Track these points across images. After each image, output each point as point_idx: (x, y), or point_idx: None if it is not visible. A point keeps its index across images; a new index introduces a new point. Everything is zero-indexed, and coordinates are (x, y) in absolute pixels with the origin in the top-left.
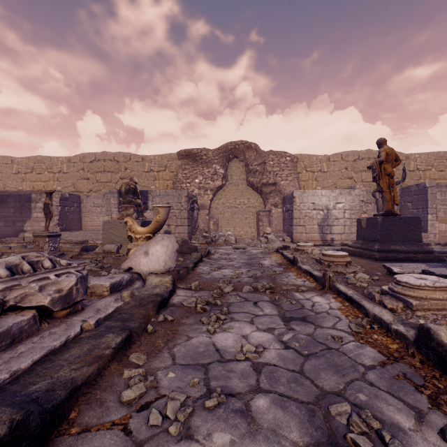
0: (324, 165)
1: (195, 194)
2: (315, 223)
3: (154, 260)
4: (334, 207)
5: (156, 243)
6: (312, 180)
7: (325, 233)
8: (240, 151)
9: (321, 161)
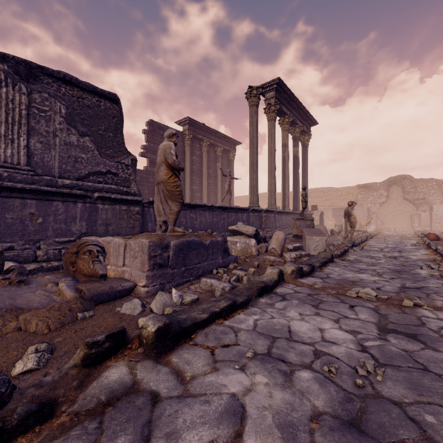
0: None
1: (368, 206)
2: None
3: (371, 229)
4: None
5: (371, 226)
6: None
7: None
8: (398, 180)
9: None
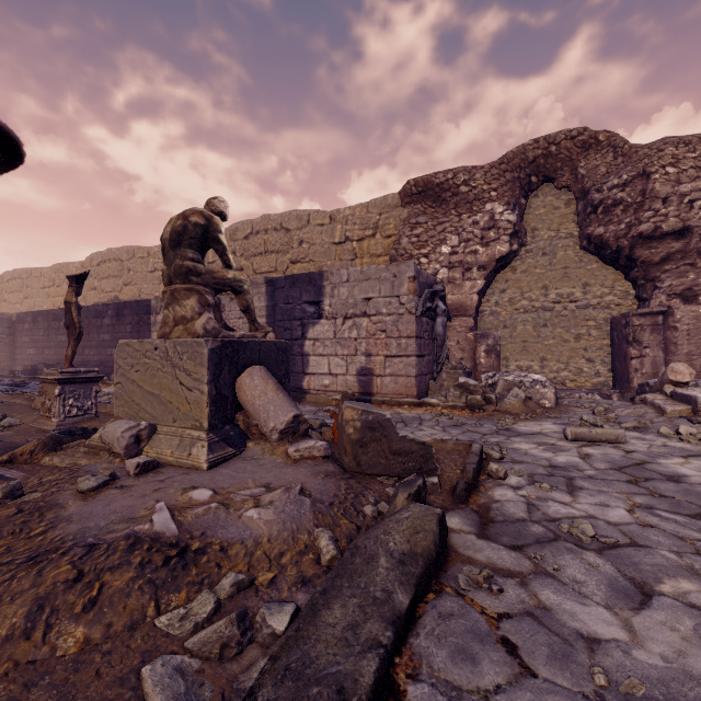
0: None
1: (441, 281)
2: None
3: None
4: None
5: None
6: None
7: None
8: (562, 160)
9: None
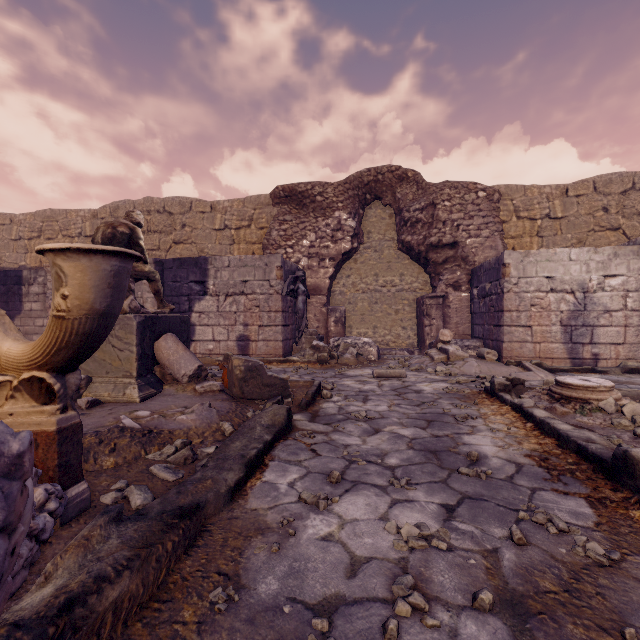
0: (556, 204)
1: (303, 267)
2: (554, 321)
3: None
4: (599, 286)
5: None
6: (531, 235)
7: (577, 343)
8: (386, 186)
9: (550, 197)
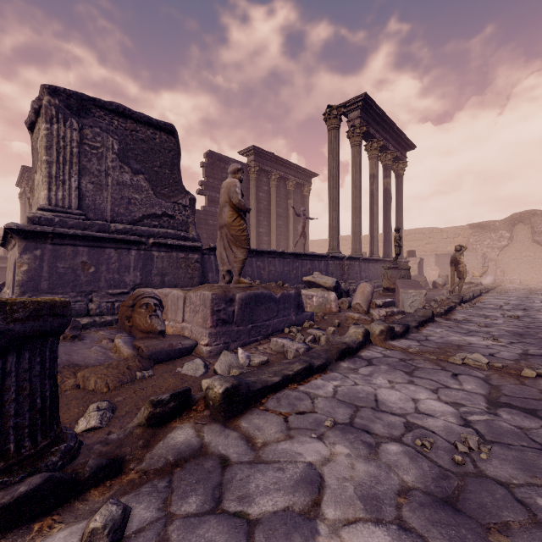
0: None
1: (484, 252)
2: None
3: (488, 281)
4: None
5: (488, 276)
6: None
7: None
8: (525, 217)
9: None
